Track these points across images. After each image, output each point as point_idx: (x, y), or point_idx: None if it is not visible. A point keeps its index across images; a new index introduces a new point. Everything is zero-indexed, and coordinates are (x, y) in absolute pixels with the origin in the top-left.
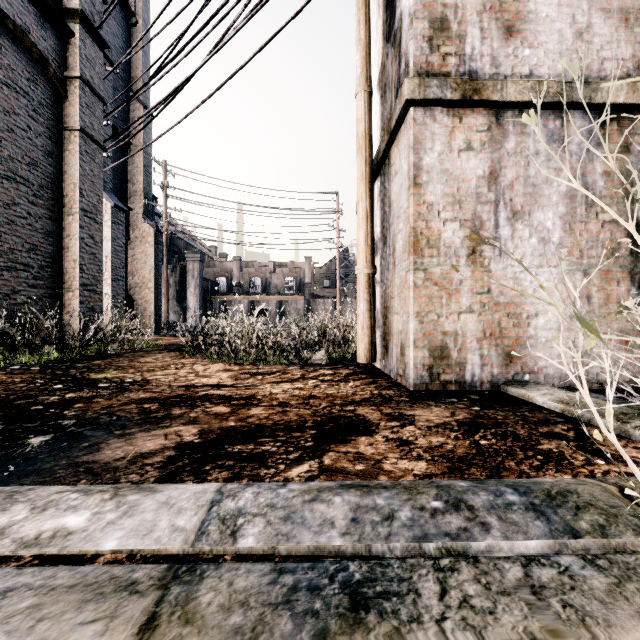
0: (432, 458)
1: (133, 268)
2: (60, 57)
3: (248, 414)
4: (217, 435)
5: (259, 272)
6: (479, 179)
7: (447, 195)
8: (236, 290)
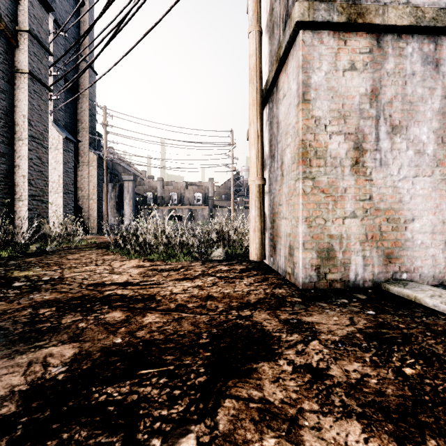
0: (362, 411)
1: (81, 185)
2: (12, 14)
3: (141, 323)
4: (92, 363)
5: (176, 189)
6: (362, 96)
7: (333, 110)
8: (159, 202)
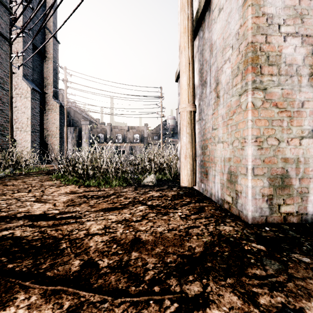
0: None
1: (47, 126)
2: None
3: None
4: None
5: (120, 131)
6: None
7: (288, 7)
8: (108, 140)
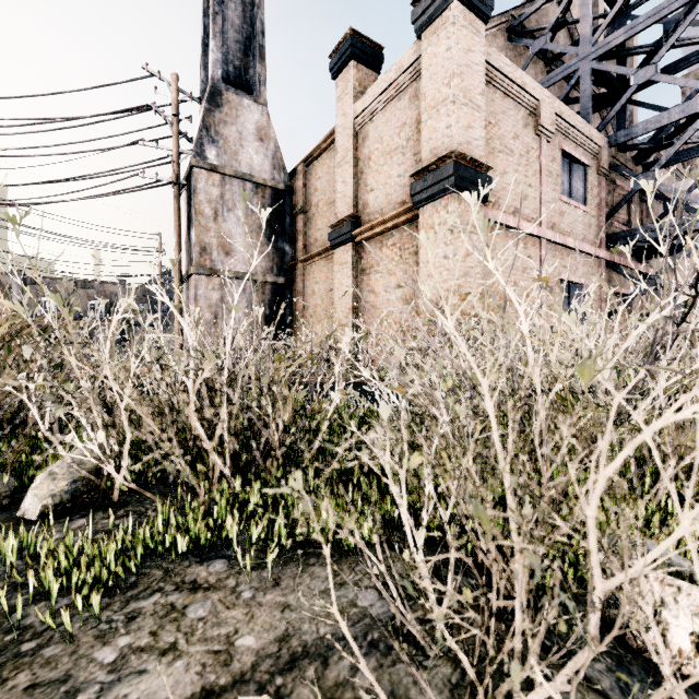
0: None
1: None
2: None
3: None
4: None
5: (53, 291)
6: (217, 300)
7: (207, 304)
8: None
